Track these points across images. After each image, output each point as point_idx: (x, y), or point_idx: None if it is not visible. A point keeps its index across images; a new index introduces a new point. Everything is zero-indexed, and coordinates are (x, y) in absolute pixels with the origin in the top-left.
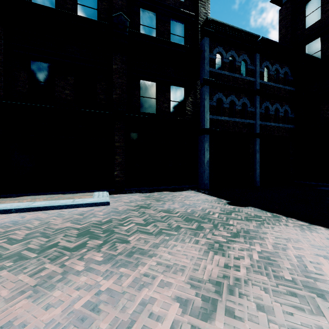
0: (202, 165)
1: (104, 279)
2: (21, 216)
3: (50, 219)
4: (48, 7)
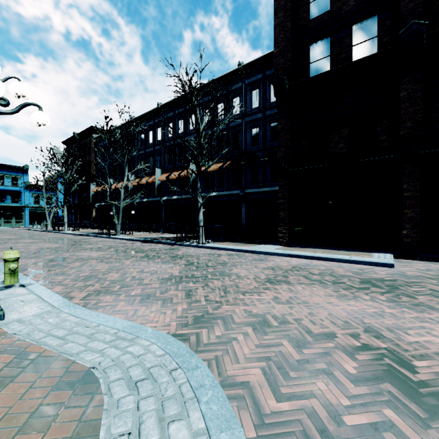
0: None
1: (387, 308)
2: (309, 261)
3: (332, 267)
4: (324, 73)
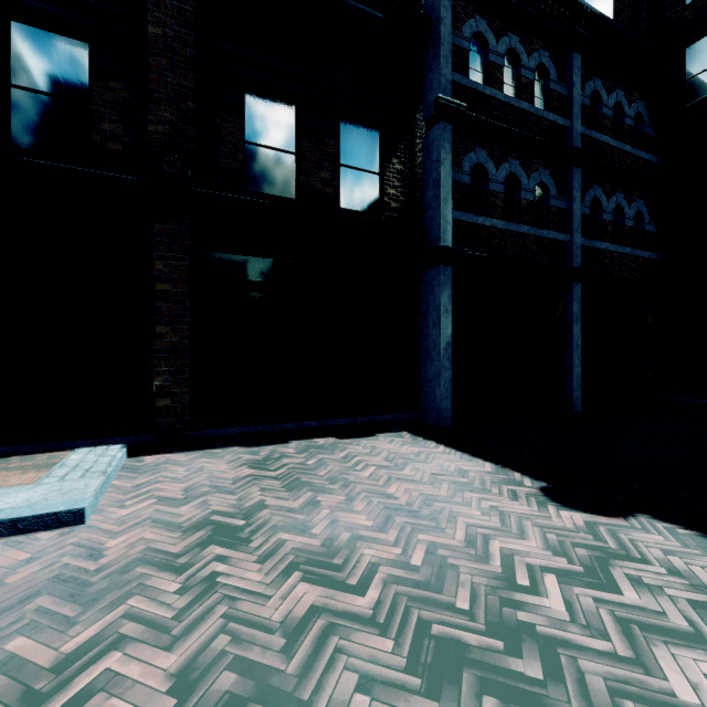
0: (433, 357)
1: None
2: None
3: None
4: None
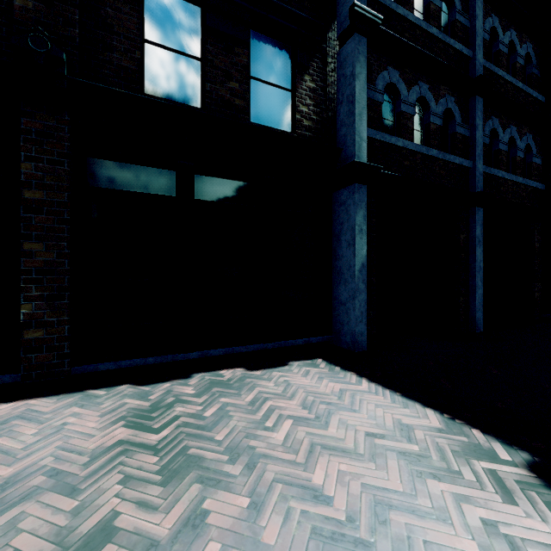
0: (346, 278)
1: None
2: None
3: None
4: None
